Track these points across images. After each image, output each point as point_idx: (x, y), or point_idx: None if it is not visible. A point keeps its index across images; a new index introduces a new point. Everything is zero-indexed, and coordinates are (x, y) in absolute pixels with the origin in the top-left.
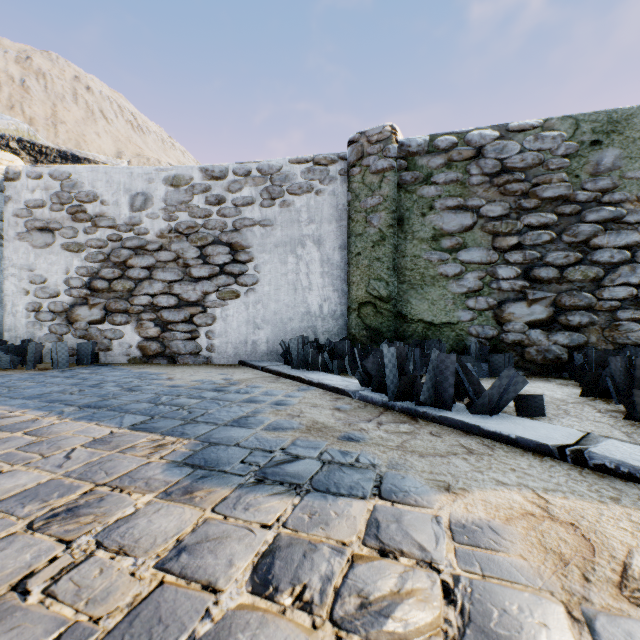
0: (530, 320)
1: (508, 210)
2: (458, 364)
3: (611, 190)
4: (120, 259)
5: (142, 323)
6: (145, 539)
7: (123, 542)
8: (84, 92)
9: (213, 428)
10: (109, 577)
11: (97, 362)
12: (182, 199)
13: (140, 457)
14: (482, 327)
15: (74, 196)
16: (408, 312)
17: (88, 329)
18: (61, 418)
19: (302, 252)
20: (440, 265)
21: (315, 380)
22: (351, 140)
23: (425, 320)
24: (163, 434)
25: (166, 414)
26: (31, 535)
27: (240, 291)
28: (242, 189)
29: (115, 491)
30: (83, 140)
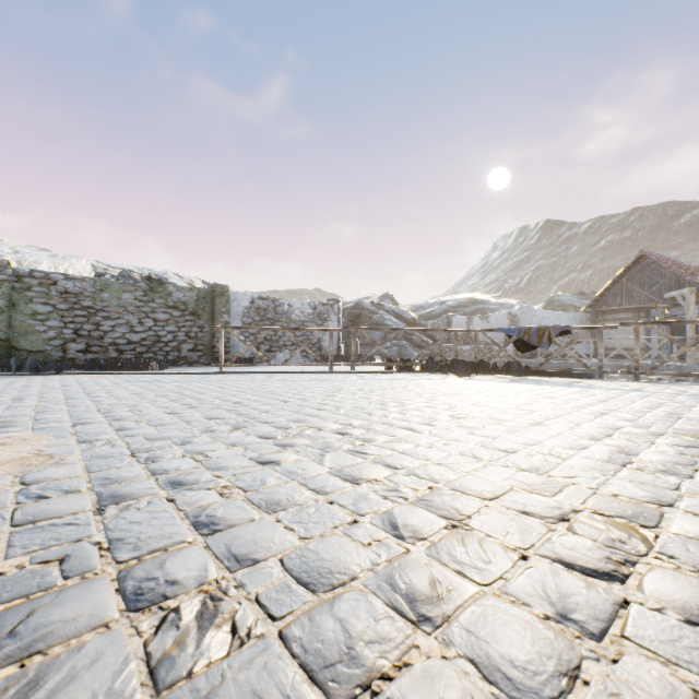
0: (78, 350)
1: (69, 308)
2: (39, 361)
3: (107, 307)
4: None
5: None
6: None
7: None
8: None
9: None
10: None
11: None
12: None
13: None
14: (58, 352)
15: None
16: (19, 346)
17: None
18: None
19: None
20: (37, 326)
21: None
22: None
23: (29, 350)
24: None
25: None
26: None
27: None
28: None
29: None
30: None
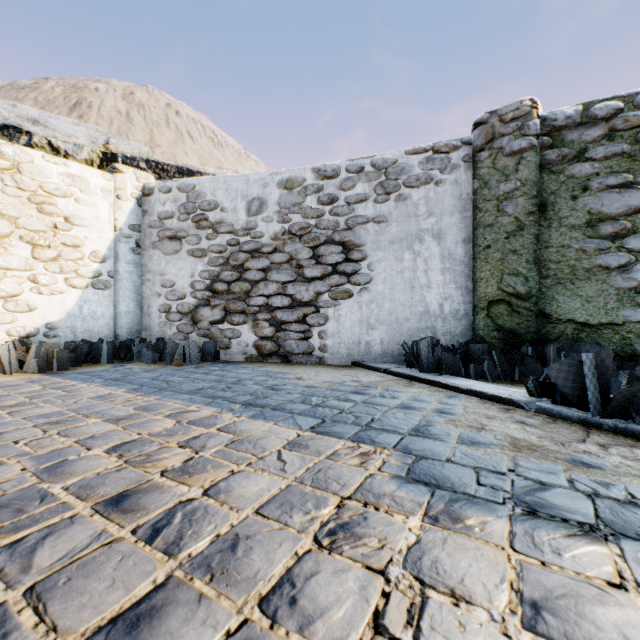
0: None
1: None
2: None
3: None
4: (238, 262)
5: (258, 323)
6: (469, 582)
7: (446, 582)
8: (174, 117)
9: (400, 437)
10: (479, 635)
11: (218, 359)
12: (295, 201)
13: (355, 467)
14: None
15: (198, 206)
16: (553, 311)
17: (210, 328)
18: (237, 415)
19: (419, 248)
20: (598, 255)
21: (463, 386)
22: (478, 122)
23: (576, 320)
24: (353, 441)
25: (333, 417)
26: (330, 556)
27: (353, 290)
28: (355, 186)
29: (369, 508)
30: (174, 159)
